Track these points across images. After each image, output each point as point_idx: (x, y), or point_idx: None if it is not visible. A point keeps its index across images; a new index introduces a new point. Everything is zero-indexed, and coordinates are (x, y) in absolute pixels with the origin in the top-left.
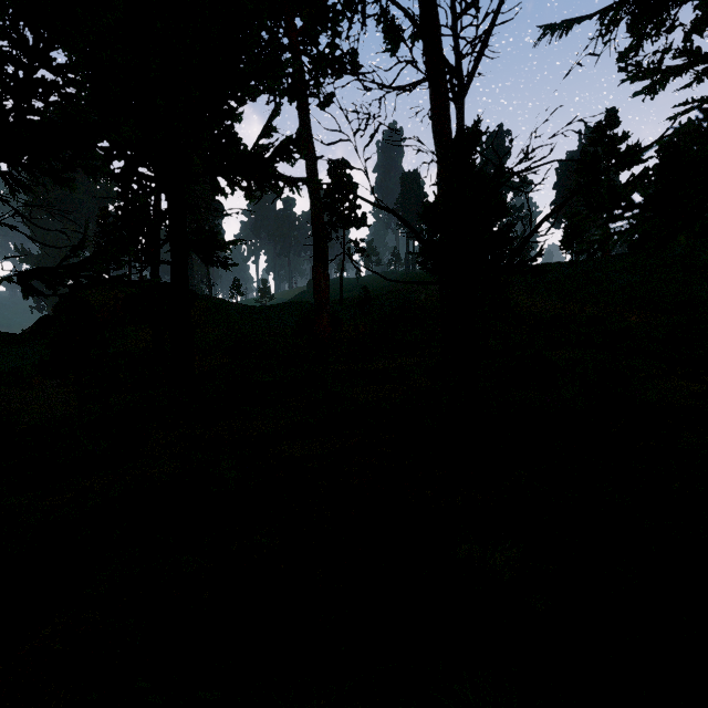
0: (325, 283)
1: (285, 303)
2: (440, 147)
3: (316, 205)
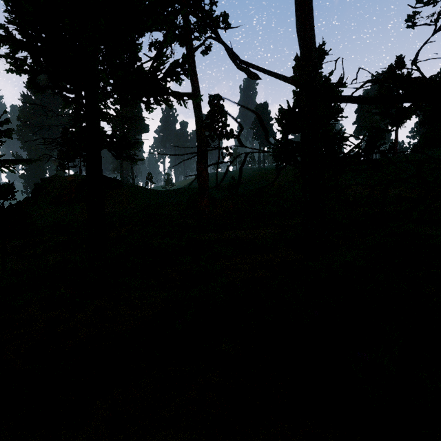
0: (205, 174)
1: (181, 188)
2: (304, 43)
3: (199, 119)
